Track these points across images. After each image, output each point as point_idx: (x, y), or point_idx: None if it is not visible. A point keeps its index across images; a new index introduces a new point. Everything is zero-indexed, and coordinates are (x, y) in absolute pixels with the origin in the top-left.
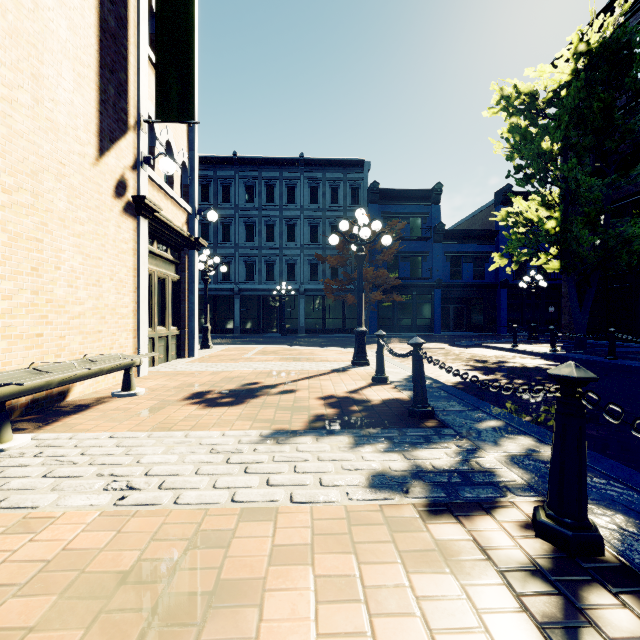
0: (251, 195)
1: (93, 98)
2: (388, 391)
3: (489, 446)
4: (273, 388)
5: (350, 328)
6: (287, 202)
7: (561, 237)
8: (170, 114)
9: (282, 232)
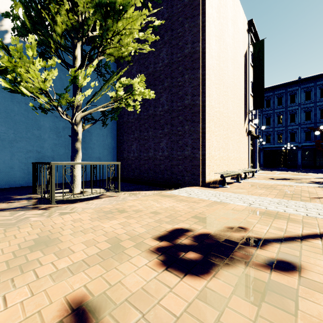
0: (269, 104)
1: (243, 113)
2: None
3: None
4: (293, 179)
5: None
6: (290, 103)
7: None
8: (257, 107)
9: (287, 118)
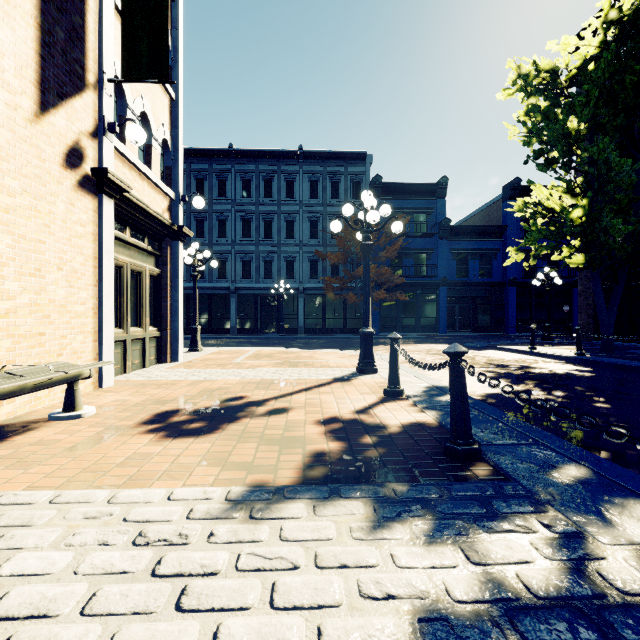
0: (248, 189)
1: (30, 36)
2: (407, 410)
3: (597, 526)
4: (260, 405)
5: (351, 328)
6: (286, 197)
7: (587, 228)
8: (139, 72)
9: (280, 228)
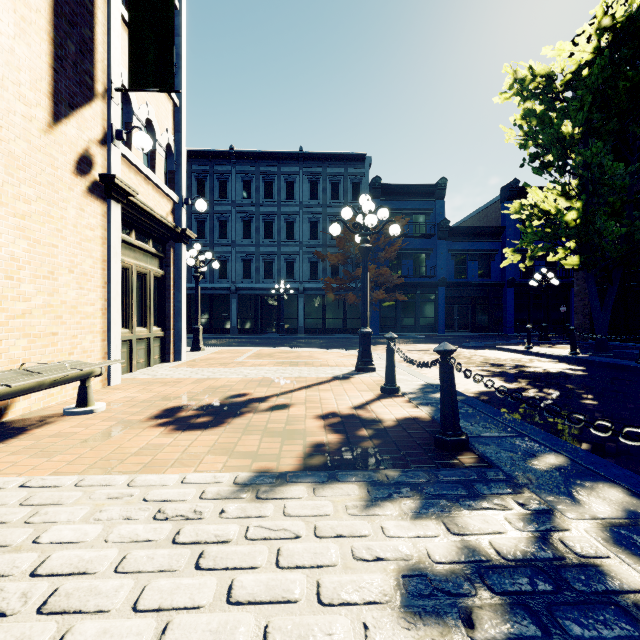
0: (248, 191)
1: (44, 51)
2: (402, 406)
3: (566, 505)
4: (263, 402)
5: (351, 328)
6: (286, 198)
7: (582, 230)
8: (146, 81)
9: (281, 229)
